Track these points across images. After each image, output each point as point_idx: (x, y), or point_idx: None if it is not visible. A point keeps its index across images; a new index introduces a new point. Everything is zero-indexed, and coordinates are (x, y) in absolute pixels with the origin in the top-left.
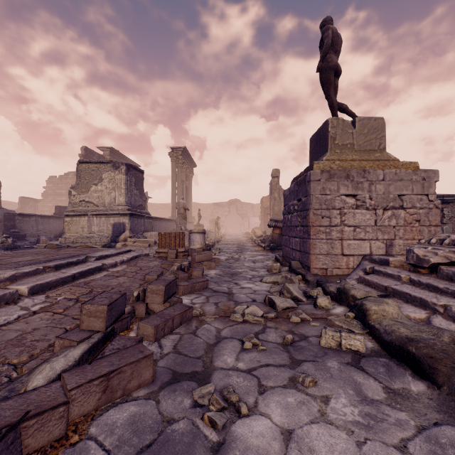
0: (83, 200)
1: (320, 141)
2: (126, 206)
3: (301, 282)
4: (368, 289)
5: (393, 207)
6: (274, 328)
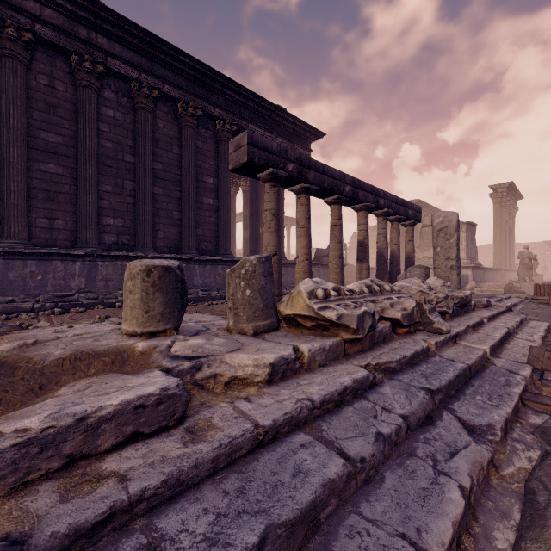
0: (425, 256)
1: None
2: (467, 260)
3: None
4: None
5: None
6: None
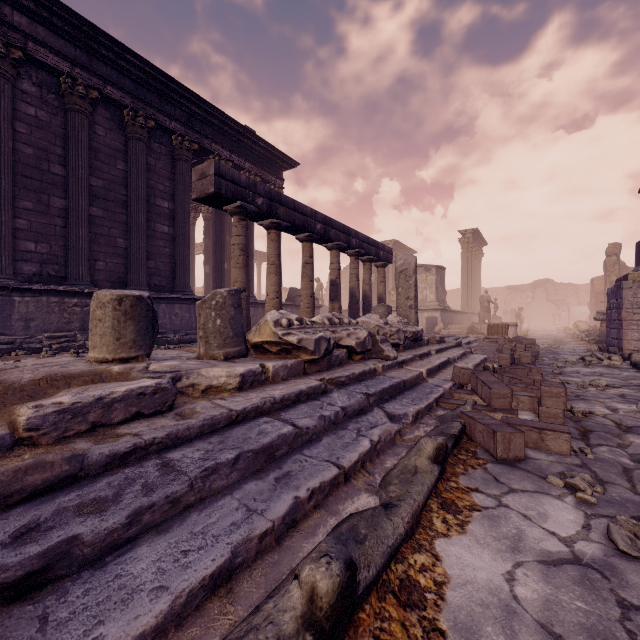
0: None
1: None
2: (436, 302)
3: None
4: None
5: None
6: (581, 363)
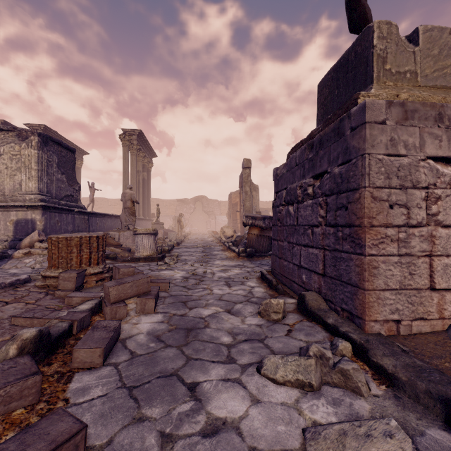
0: None
1: (347, 74)
2: (37, 195)
3: (362, 371)
4: None
5: None
6: None
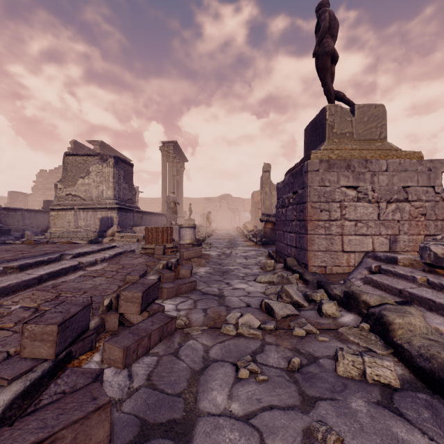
0: (70, 193)
1: (316, 130)
2: (114, 200)
3: (299, 282)
4: (378, 292)
5: (397, 199)
6: (274, 345)
